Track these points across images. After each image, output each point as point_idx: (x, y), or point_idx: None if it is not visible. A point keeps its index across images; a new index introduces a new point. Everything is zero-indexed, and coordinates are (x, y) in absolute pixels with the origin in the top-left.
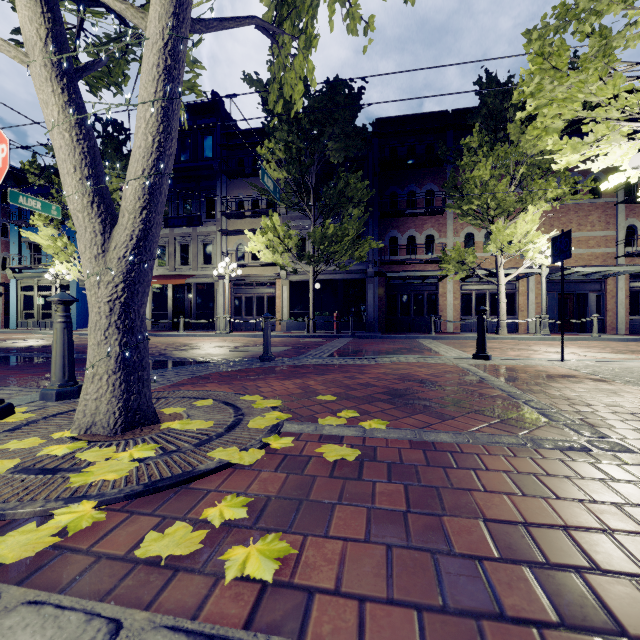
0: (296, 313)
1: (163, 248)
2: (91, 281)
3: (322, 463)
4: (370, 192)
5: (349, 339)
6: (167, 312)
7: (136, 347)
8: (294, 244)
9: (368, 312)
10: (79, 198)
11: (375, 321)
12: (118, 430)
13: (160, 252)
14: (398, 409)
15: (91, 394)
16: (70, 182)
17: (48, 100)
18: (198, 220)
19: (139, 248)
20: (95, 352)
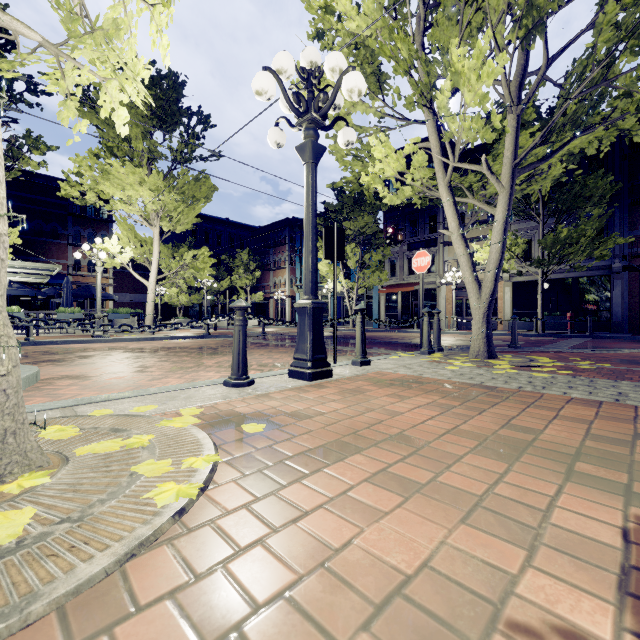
0: (519, 313)
1: (394, 262)
2: (476, 307)
3: (578, 369)
4: (615, 186)
5: (586, 339)
6: (397, 314)
7: (490, 330)
8: (521, 250)
9: (613, 311)
10: (470, 278)
11: (623, 321)
12: (487, 358)
13: (391, 266)
14: (621, 365)
15: (476, 345)
16: (467, 273)
17: (459, 247)
18: (434, 242)
19: (492, 294)
20: (477, 331)
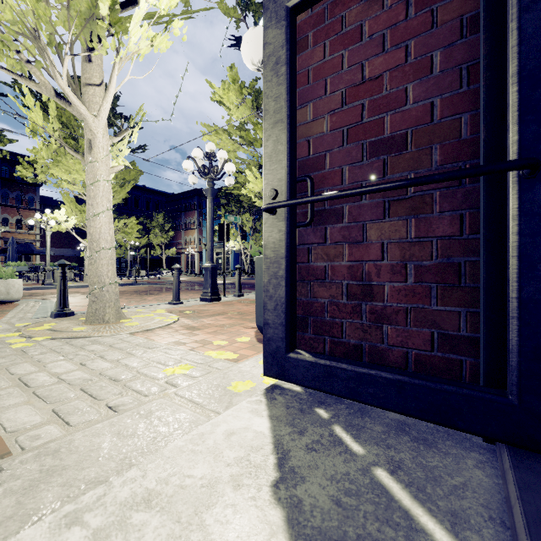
0: None
1: None
2: None
3: None
4: None
5: None
6: None
7: None
8: None
9: None
10: None
11: None
12: None
13: None
14: None
15: None
16: None
17: None
18: None
19: None
20: None
